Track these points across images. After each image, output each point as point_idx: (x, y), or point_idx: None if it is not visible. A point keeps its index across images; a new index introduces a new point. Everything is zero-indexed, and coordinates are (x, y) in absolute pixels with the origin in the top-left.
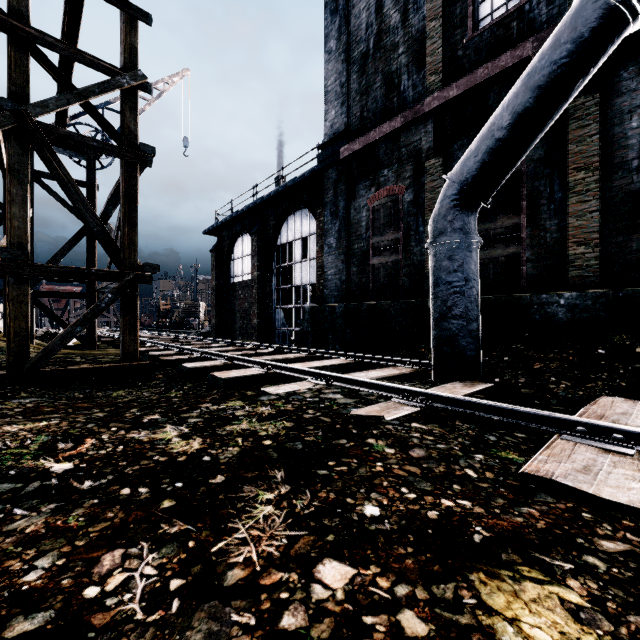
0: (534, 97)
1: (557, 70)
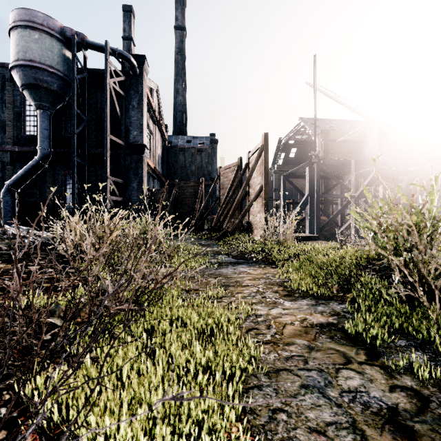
0: (26, 173)
1: (31, 170)
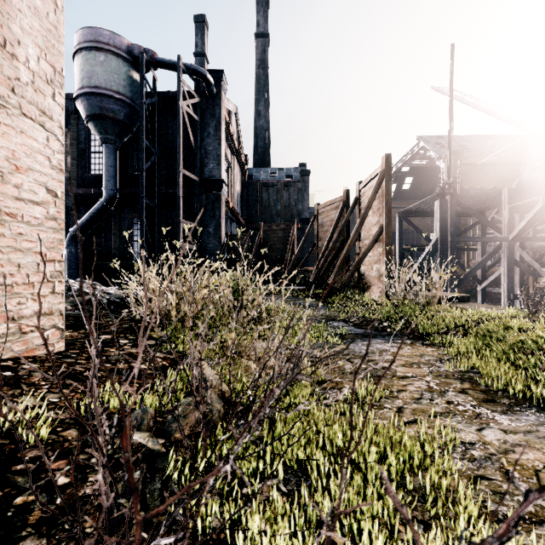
0: (91, 219)
1: (96, 215)
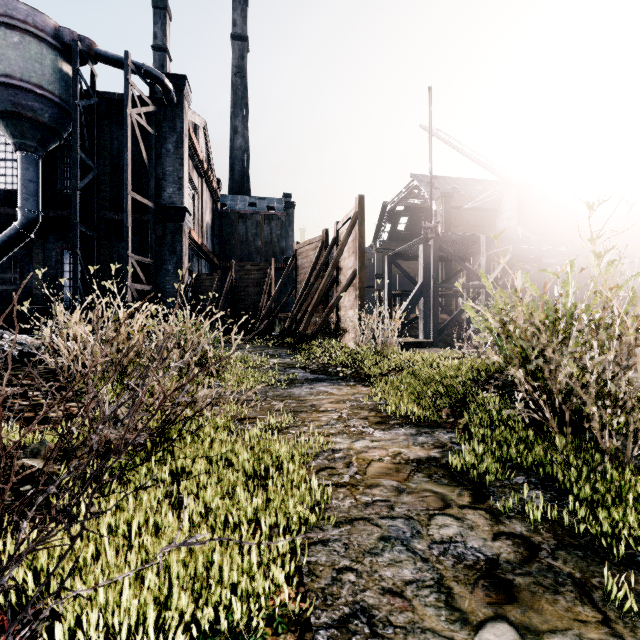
0: None
1: (7, 243)
